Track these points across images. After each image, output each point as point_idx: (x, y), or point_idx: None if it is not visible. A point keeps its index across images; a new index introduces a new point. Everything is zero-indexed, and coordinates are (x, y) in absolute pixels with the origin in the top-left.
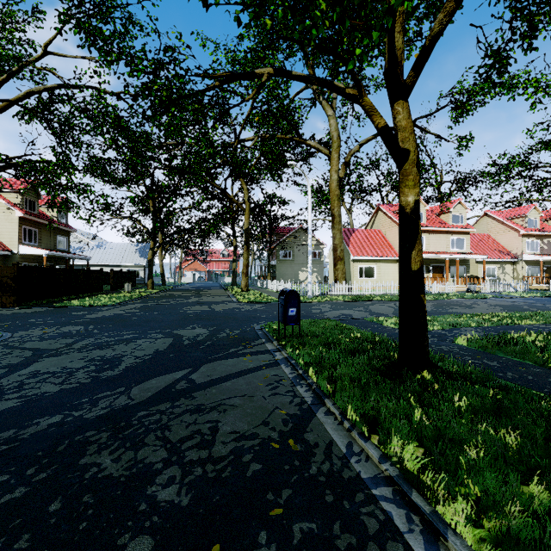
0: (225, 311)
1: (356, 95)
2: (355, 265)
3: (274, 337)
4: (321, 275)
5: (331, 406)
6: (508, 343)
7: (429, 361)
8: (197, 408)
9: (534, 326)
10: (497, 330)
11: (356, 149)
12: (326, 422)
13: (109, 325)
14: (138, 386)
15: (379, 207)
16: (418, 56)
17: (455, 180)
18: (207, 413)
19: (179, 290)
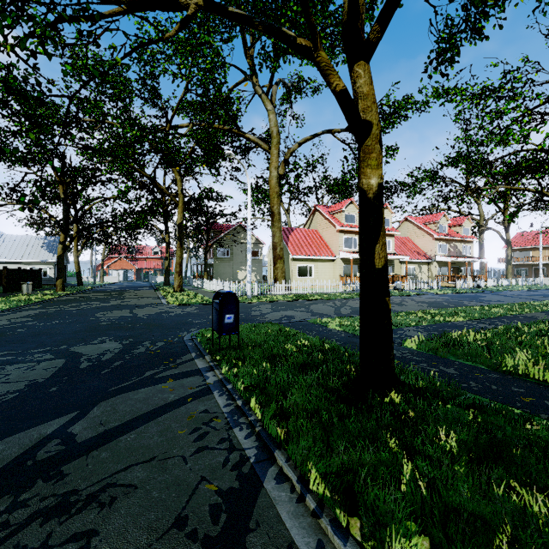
0: (151, 316)
1: (310, 47)
2: (294, 264)
3: (206, 350)
4: (260, 274)
5: (284, 466)
6: (457, 345)
7: (395, 377)
8: (61, 503)
9: (464, 323)
10: (436, 328)
11: (296, 147)
12: (279, 499)
13: None
14: None
15: (316, 207)
16: (385, 4)
17: None
18: (77, 514)
19: (98, 291)
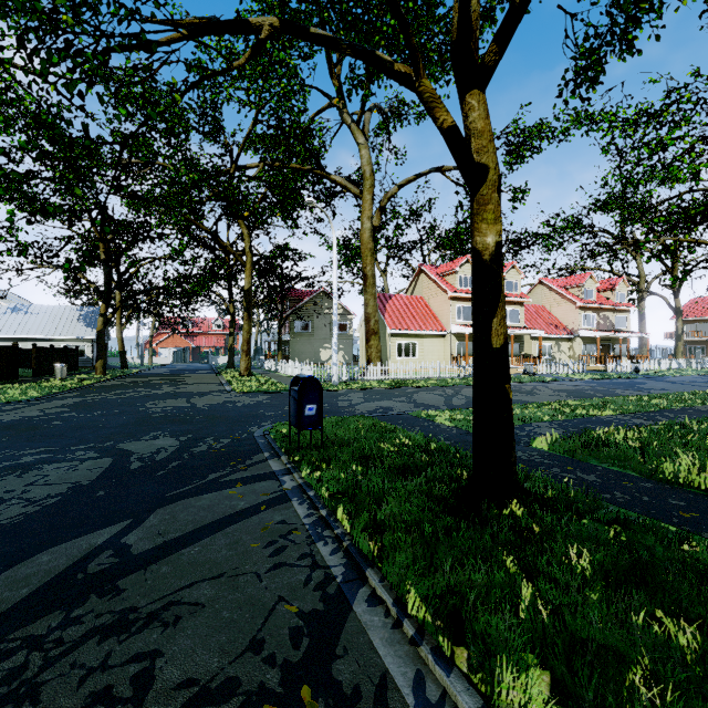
0: (213, 406)
1: (411, 74)
2: (393, 341)
3: (282, 449)
4: (349, 354)
5: (377, 586)
6: (600, 446)
7: (517, 484)
8: (119, 621)
9: (613, 418)
10: (575, 425)
11: (395, 191)
12: (372, 624)
13: (3, 437)
14: (4, 575)
15: (421, 267)
16: (504, 20)
17: (506, 240)
18: (138, 633)
19: (147, 375)
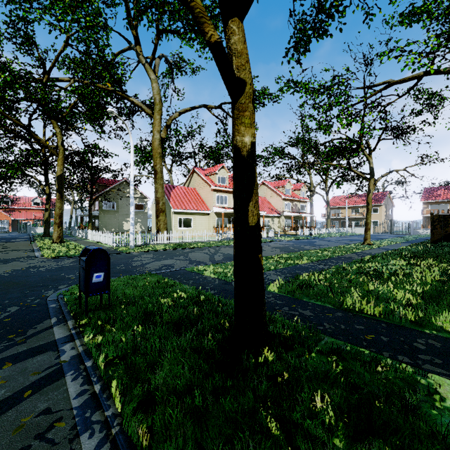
0: (14, 272)
1: None
2: (176, 217)
3: (71, 313)
4: (145, 225)
5: None
6: (309, 287)
7: (266, 331)
8: None
9: (308, 265)
10: (289, 271)
11: (176, 115)
12: None
13: None
14: None
15: (194, 169)
16: None
17: None
18: None
19: None
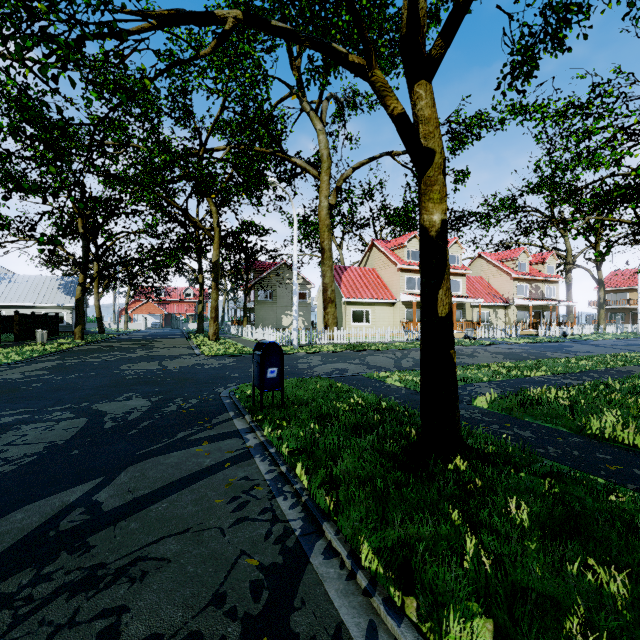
0: (182, 369)
1: (364, 65)
2: (348, 308)
3: (246, 409)
4: (308, 320)
5: (333, 539)
6: (535, 404)
7: (460, 441)
8: (88, 577)
9: (545, 378)
10: (511, 384)
11: (349, 173)
12: (328, 576)
13: None
14: None
15: (373, 242)
16: (449, 16)
17: (449, 218)
18: (106, 589)
19: (122, 340)
